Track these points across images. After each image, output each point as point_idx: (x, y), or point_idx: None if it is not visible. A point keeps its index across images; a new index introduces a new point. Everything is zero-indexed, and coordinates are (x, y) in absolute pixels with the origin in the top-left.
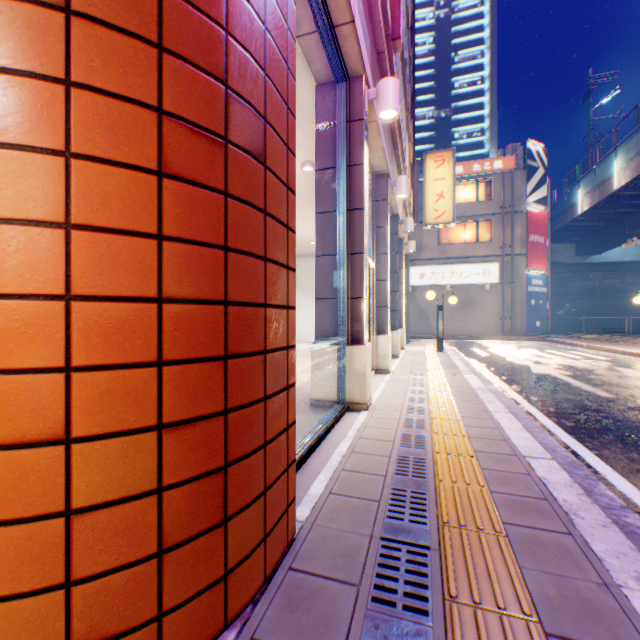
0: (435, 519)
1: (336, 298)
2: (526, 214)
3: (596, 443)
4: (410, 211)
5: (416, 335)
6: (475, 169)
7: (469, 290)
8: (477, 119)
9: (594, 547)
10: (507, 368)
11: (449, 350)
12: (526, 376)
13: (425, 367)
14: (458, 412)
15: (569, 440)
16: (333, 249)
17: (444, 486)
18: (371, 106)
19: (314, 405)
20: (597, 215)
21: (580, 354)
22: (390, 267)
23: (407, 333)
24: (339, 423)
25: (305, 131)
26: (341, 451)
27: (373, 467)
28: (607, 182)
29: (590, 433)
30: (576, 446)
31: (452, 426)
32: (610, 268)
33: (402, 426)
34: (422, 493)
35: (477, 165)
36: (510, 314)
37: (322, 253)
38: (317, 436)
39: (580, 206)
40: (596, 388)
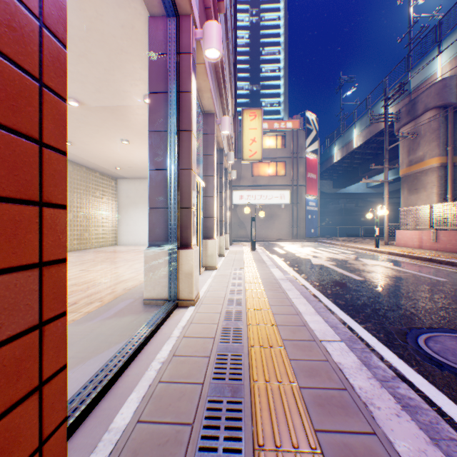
0: (251, 441)
1: (167, 208)
2: (306, 159)
3: (362, 317)
4: (233, 149)
5: (237, 239)
6: (275, 126)
7: (272, 208)
8: (276, 95)
9: (399, 449)
10: (297, 261)
11: (259, 249)
12: (310, 267)
13: (243, 263)
14: (268, 301)
15: (345, 317)
16: (165, 164)
17: (259, 388)
18: (199, 48)
19: (147, 304)
20: (345, 163)
21: (338, 250)
22: (218, 188)
23: (231, 237)
24: (167, 322)
25: (144, 64)
26: (162, 356)
27: (192, 373)
28: (350, 143)
29: (356, 309)
30: (350, 322)
31: (264, 316)
32: (351, 197)
33: (223, 319)
34: (238, 402)
35: (277, 124)
36: (297, 224)
37: (155, 167)
38: (139, 342)
39: (336, 157)
40: (352, 273)
